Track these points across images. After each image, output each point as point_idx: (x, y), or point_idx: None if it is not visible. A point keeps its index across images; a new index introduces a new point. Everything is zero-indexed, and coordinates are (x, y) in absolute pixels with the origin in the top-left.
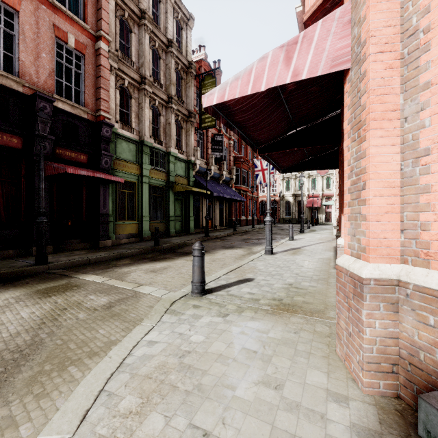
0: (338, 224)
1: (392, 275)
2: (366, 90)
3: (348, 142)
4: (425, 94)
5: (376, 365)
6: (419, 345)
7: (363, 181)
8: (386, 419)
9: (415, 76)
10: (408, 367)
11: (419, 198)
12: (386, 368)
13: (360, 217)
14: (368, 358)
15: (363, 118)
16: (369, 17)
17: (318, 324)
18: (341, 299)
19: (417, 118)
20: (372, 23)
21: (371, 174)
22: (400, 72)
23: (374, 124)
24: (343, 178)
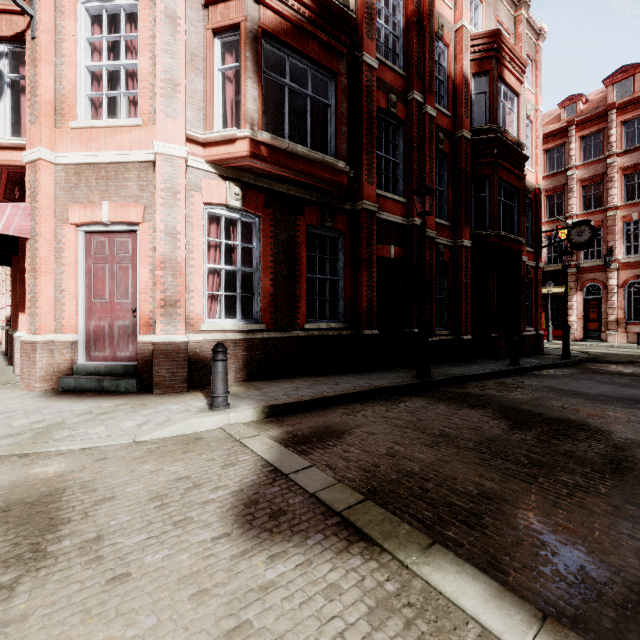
0: (8, 324)
1: (51, 339)
2: (39, 257)
3: (29, 275)
4: (64, 268)
5: (44, 378)
6: (61, 363)
7: (37, 298)
8: (47, 392)
9: (61, 259)
10: (58, 374)
11: (62, 307)
12: (48, 378)
13: (36, 314)
14: (40, 376)
15: (37, 269)
16: (41, 226)
17: (5, 386)
18: (25, 357)
19: (61, 276)
20: (42, 230)
21: (41, 296)
22: (55, 254)
23: (43, 274)
24: (21, 285)
